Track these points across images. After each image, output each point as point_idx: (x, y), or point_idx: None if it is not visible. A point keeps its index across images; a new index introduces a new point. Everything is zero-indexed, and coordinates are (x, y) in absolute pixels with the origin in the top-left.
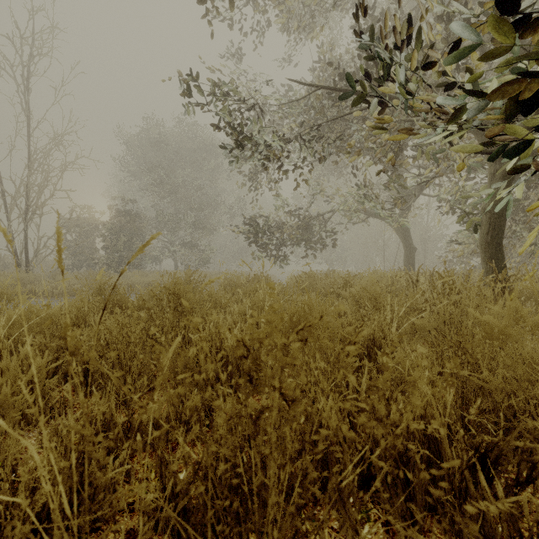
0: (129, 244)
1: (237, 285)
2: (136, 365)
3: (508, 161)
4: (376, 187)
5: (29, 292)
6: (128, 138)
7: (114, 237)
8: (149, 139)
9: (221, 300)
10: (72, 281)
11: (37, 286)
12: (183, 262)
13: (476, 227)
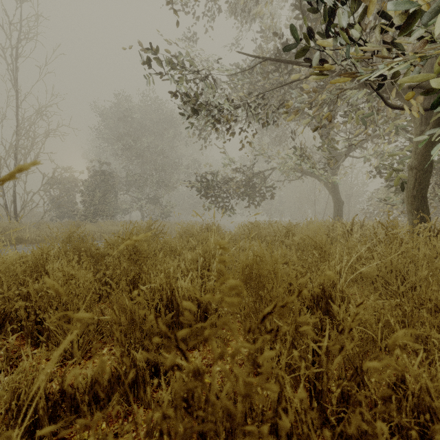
0: (103, 199)
1: (191, 234)
2: None
3: (435, 122)
4: (310, 151)
5: (15, 239)
6: (102, 111)
7: (90, 193)
8: (120, 111)
9: (176, 247)
10: (53, 230)
11: (22, 234)
12: (148, 214)
13: (402, 182)
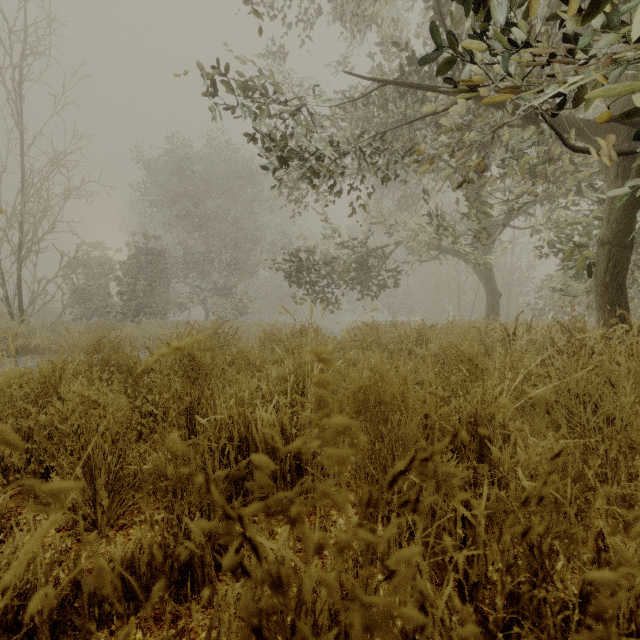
0: (149, 289)
1: (278, 340)
2: (103, 472)
3: (638, 174)
4: (451, 219)
5: (20, 348)
6: (148, 160)
7: (130, 281)
8: (174, 162)
9: (254, 360)
10: (75, 334)
11: (31, 341)
12: (215, 311)
13: (589, 264)
